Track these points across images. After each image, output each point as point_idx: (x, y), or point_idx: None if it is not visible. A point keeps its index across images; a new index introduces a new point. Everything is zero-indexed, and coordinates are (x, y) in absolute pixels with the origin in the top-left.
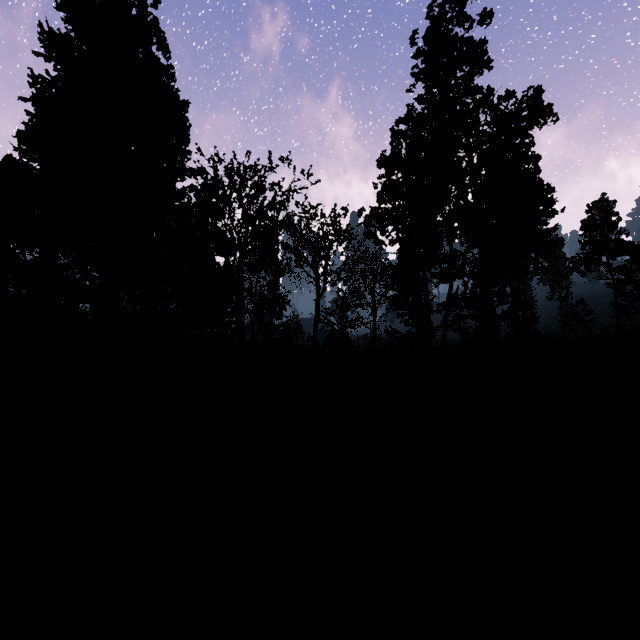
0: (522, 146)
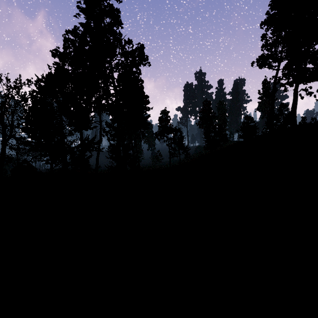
0: (136, 73)
